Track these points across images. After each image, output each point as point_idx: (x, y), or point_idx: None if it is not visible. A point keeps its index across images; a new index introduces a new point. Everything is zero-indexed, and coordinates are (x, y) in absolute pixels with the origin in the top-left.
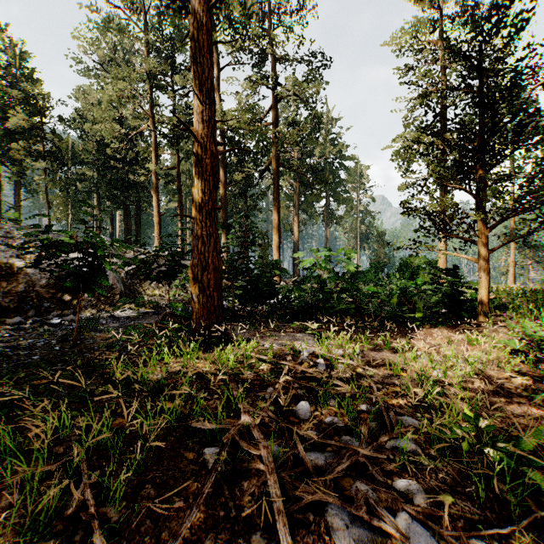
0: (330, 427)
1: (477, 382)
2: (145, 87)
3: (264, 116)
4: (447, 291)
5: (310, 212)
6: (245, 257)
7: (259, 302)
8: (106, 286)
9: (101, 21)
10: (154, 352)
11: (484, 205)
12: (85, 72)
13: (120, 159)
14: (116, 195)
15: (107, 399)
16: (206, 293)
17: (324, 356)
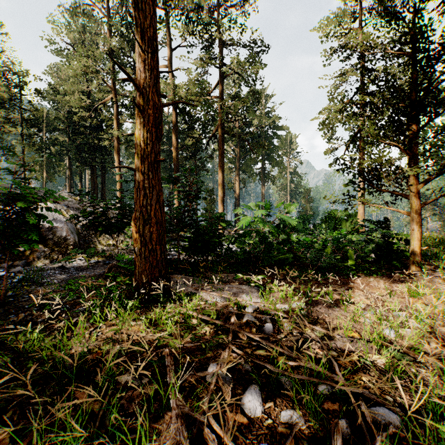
0: (290, 436)
1: (432, 343)
2: (108, 64)
3: (210, 91)
4: (380, 242)
5: (249, 172)
6: (190, 210)
7: (203, 254)
8: (60, 238)
9: (70, 7)
10: (81, 317)
11: (420, 160)
12: (57, 52)
13: (87, 126)
14: (84, 157)
15: (2, 392)
16: (149, 247)
17: (269, 312)
